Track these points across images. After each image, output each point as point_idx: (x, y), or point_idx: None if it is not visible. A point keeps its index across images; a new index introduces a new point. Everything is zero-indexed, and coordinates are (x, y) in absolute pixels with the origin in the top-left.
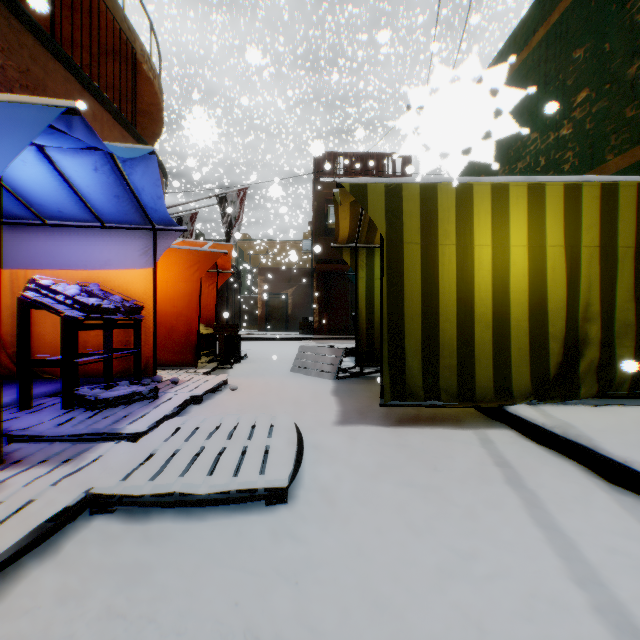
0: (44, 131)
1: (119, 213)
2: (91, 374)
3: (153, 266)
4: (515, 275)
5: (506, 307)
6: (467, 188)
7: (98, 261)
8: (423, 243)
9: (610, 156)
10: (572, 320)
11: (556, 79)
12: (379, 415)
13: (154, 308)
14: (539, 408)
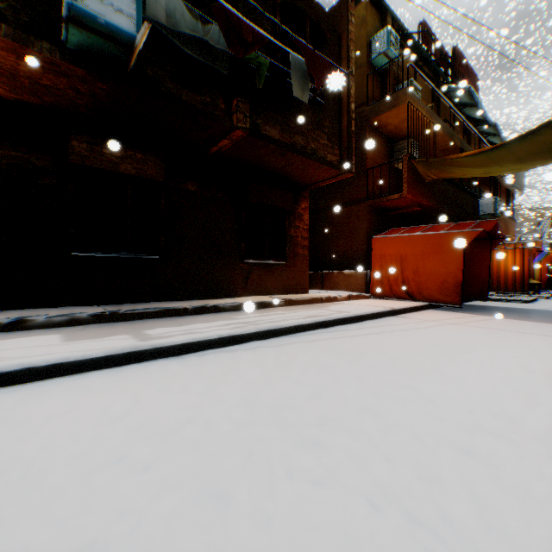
0: None
1: None
2: None
3: None
4: None
5: None
6: None
7: None
8: None
9: None
10: None
11: None
12: None
13: None
14: None
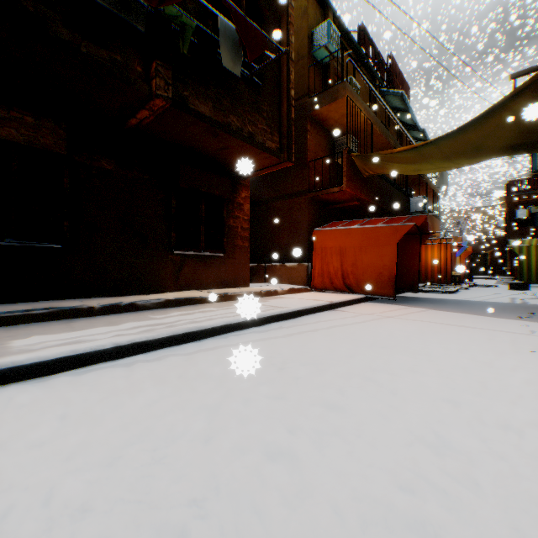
0: None
1: None
2: None
3: None
4: None
5: None
6: (536, 246)
7: None
8: (525, 256)
9: None
10: None
11: None
12: None
13: None
14: None
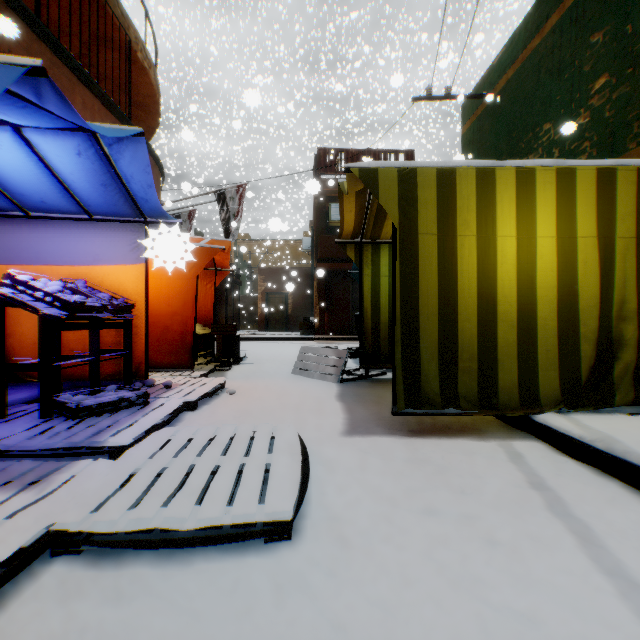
0: (13, 104)
1: (107, 204)
2: (78, 377)
3: (145, 261)
4: (542, 269)
5: (532, 305)
6: (489, 173)
7: (86, 256)
8: (440, 234)
9: (633, 145)
10: (605, 319)
11: (571, 66)
12: (390, 423)
13: (146, 307)
14: (570, 417)
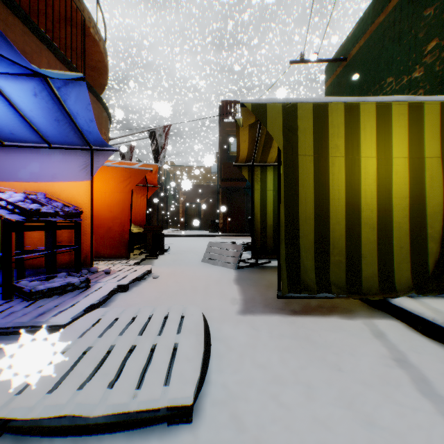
0: None
1: (61, 135)
2: (40, 266)
3: (91, 179)
4: (397, 183)
5: (389, 211)
6: (354, 107)
7: (46, 175)
8: (315, 155)
9: None
10: None
11: (409, 34)
12: (275, 303)
13: (91, 213)
14: (421, 301)
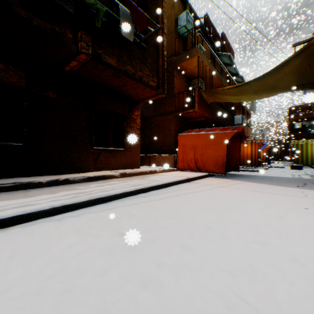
0: None
1: None
2: None
3: None
4: (313, 152)
5: (311, 156)
6: (306, 144)
7: None
8: (300, 149)
9: None
10: None
11: None
12: None
13: None
14: None
